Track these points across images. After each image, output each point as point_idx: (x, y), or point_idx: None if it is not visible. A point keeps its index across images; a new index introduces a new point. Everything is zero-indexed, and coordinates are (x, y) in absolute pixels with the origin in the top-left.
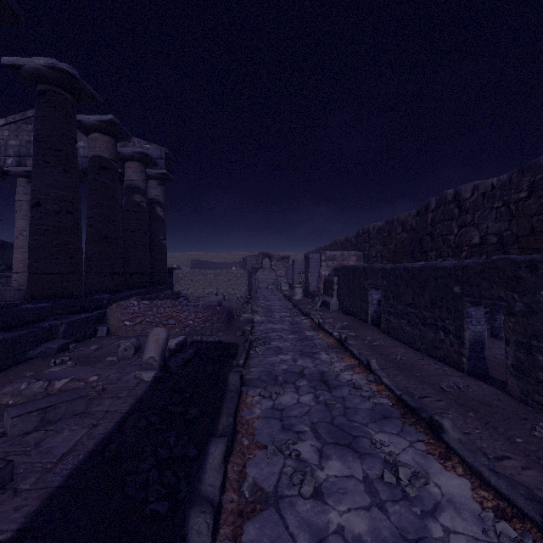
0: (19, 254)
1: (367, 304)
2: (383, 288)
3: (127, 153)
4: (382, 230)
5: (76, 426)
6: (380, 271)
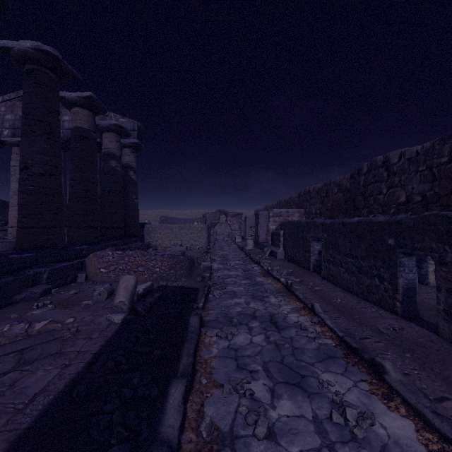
0: (13, 211)
1: (309, 254)
2: (324, 240)
3: (104, 125)
4: (320, 191)
5: (50, 366)
6: (321, 225)
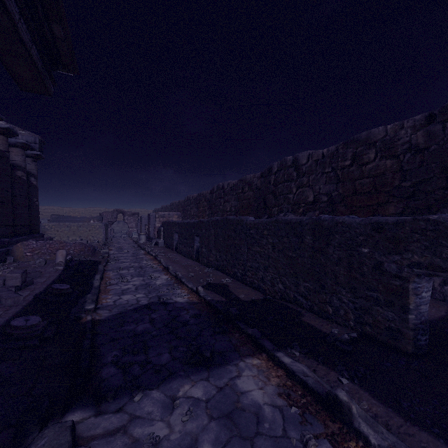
0: None
1: (173, 240)
2: (178, 232)
3: (11, 142)
4: (196, 199)
5: (41, 278)
6: (177, 224)
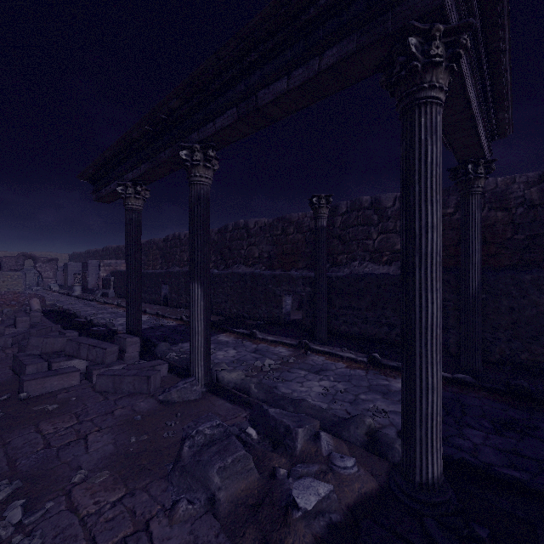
0: None
1: None
2: None
3: None
4: (145, 246)
5: None
6: None
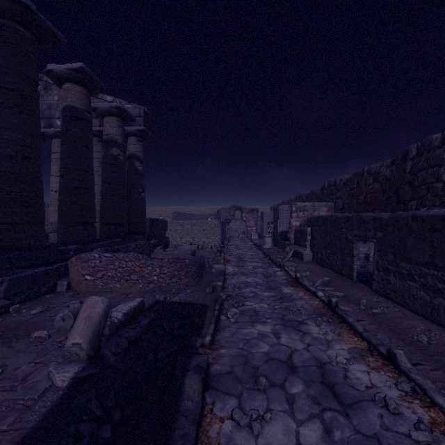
0: None
1: (352, 257)
2: (377, 241)
3: (104, 107)
4: (350, 182)
5: None
6: (371, 220)
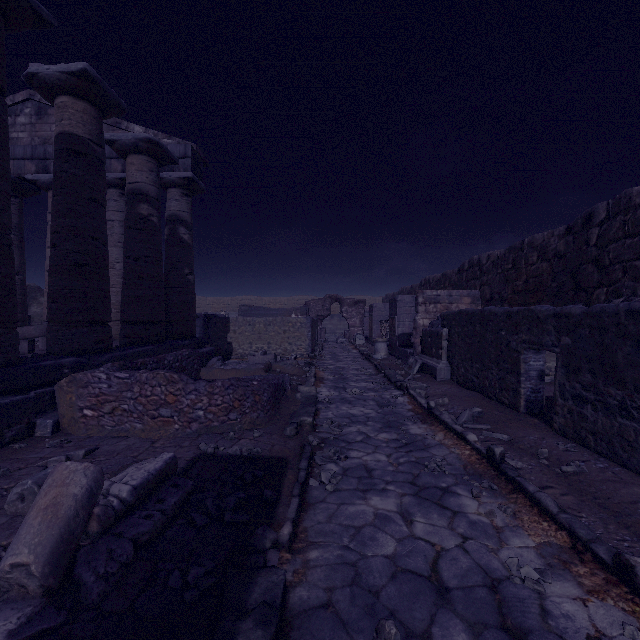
0: None
1: (518, 376)
2: (562, 351)
3: (127, 140)
4: (502, 260)
5: None
6: (552, 318)
